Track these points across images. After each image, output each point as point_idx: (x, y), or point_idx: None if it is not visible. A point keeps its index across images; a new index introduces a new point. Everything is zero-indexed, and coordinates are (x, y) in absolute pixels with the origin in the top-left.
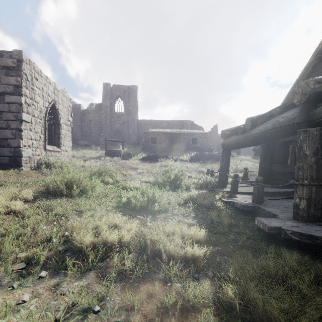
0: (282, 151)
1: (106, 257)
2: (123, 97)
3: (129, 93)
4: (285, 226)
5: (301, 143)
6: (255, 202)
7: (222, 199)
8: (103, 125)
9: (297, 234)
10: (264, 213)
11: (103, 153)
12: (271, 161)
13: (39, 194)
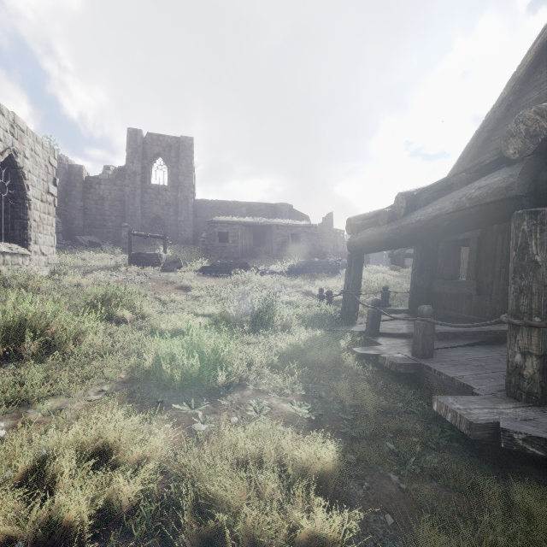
0: (450, 257)
1: None
2: (166, 158)
3: (178, 151)
4: (504, 420)
5: (526, 238)
6: (419, 355)
7: (353, 349)
8: (129, 206)
9: (538, 443)
10: (441, 380)
11: (126, 259)
12: (431, 274)
13: None
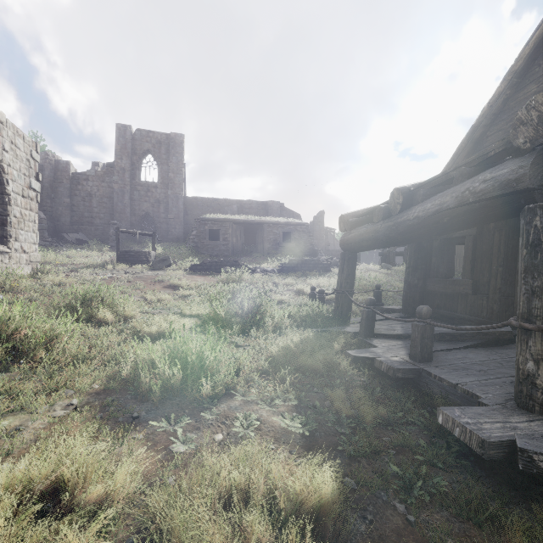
0: (445, 256)
1: None
2: (156, 154)
3: (169, 148)
4: (520, 438)
5: (538, 234)
6: (418, 358)
7: (347, 352)
8: (118, 203)
9: None
10: (442, 386)
11: (114, 256)
12: (425, 273)
13: None
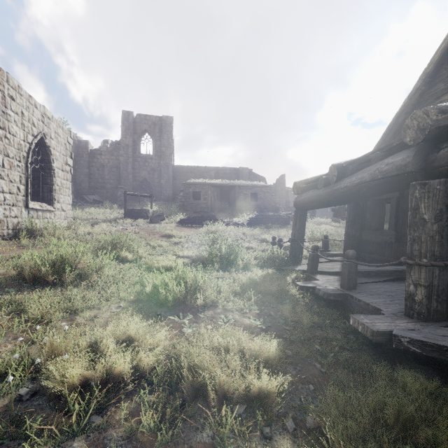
0: (376, 213)
1: (109, 403)
2: (151, 133)
3: (161, 127)
4: (397, 330)
5: (417, 202)
6: (345, 287)
7: (296, 283)
8: (123, 172)
9: (417, 344)
10: (360, 305)
11: (122, 213)
12: (361, 226)
13: (5, 283)
